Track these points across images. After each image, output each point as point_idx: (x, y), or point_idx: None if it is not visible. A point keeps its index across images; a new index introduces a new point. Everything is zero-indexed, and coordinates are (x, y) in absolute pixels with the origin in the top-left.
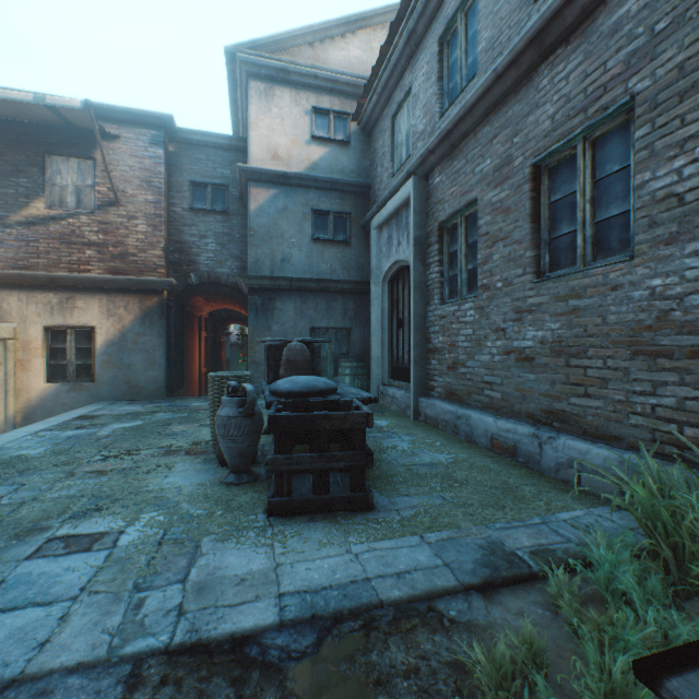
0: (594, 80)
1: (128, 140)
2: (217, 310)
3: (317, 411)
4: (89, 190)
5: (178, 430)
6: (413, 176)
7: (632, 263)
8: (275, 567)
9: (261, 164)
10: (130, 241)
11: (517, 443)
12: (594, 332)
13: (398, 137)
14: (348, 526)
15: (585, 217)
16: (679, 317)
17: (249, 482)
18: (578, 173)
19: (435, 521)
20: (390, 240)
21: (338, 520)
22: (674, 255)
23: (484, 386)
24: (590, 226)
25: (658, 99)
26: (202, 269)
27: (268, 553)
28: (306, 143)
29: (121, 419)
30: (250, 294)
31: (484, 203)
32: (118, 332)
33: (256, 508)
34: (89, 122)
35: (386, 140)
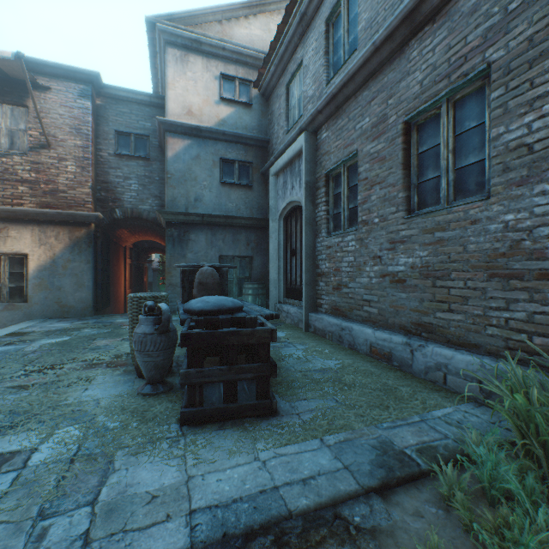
0: (457, 51)
1: (58, 91)
2: (141, 242)
3: (226, 327)
4: (21, 133)
5: (102, 345)
6: (304, 131)
7: (489, 202)
8: (187, 480)
9: (177, 118)
10: (60, 180)
11: (392, 350)
12: (457, 258)
13: (291, 101)
14: (256, 433)
15: (448, 165)
16: (529, 245)
17: (164, 392)
18: (442, 128)
19: (332, 424)
20: (285, 185)
21: (245, 427)
22: (524, 194)
23: (363, 303)
24: (452, 172)
25: (510, 66)
26: (126, 205)
27: (180, 465)
28: (215, 103)
29: (50, 335)
30: (168, 227)
31: (363, 154)
32: (49, 259)
33: (169, 418)
34: (21, 73)
35: (281, 103)
